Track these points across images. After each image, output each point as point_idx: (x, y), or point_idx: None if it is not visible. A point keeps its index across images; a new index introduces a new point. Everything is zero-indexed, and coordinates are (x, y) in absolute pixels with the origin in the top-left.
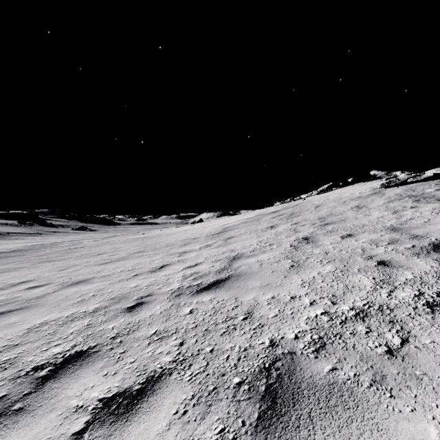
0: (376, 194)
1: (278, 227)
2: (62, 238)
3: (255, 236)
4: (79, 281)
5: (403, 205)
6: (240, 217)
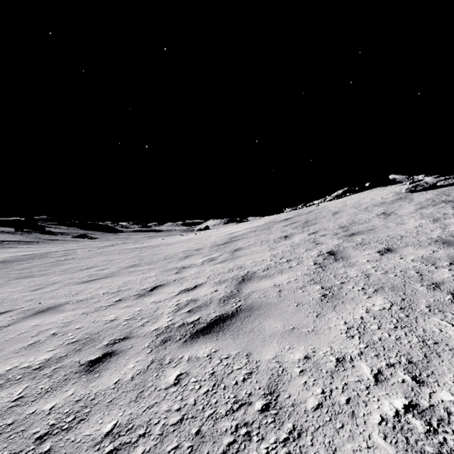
0: (402, 200)
1: (293, 238)
2: (59, 247)
3: (267, 249)
4: (47, 308)
5: (442, 212)
6: (248, 225)
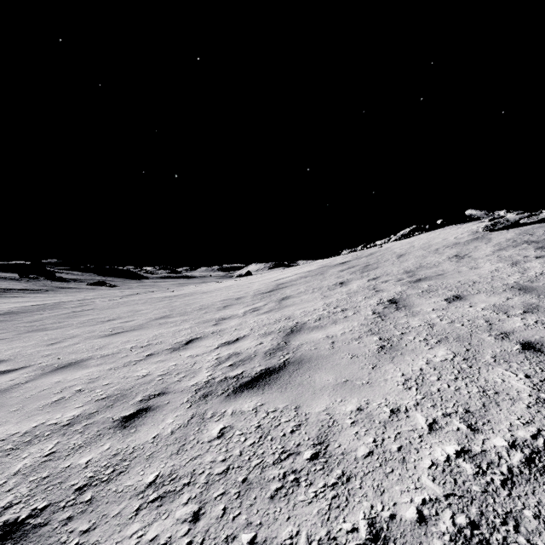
0: (479, 240)
1: (350, 284)
2: (72, 296)
3: (320, 297)
4: (68, 363)
5: (523, 255)
6: (298, 270)
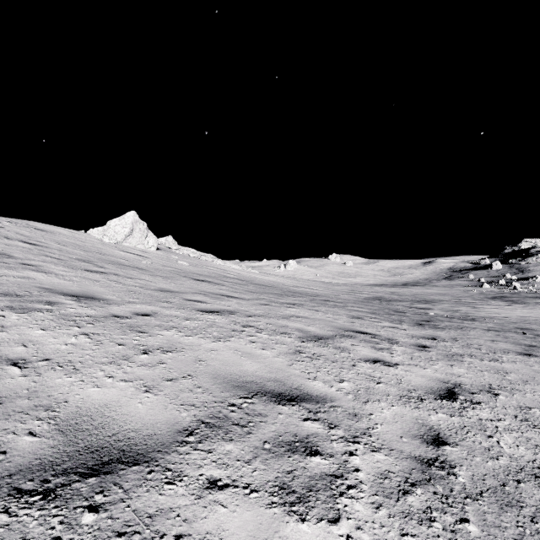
0: None
1: None
2: None
3: (152, 356)
4: None
5: None
6: None
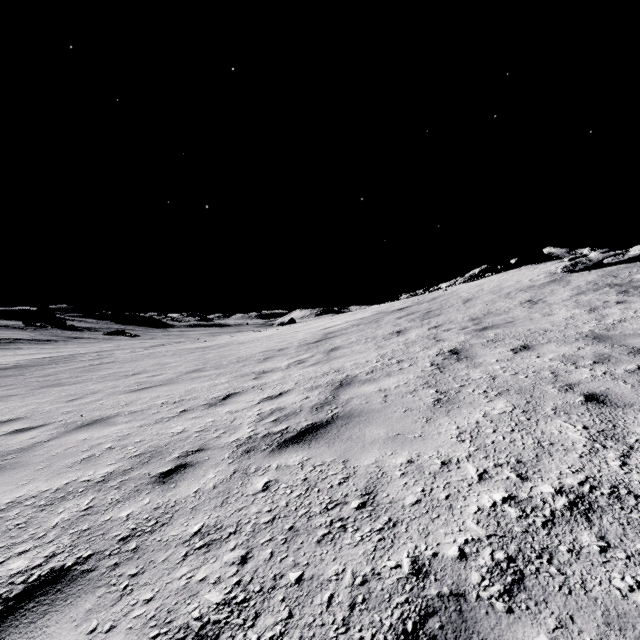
0: (556, 283)
1: (408, 333)
2: (87, 348)
3: (373, 347)
4: (93, 421)
5: (603, 299)
6: (349, 317)
